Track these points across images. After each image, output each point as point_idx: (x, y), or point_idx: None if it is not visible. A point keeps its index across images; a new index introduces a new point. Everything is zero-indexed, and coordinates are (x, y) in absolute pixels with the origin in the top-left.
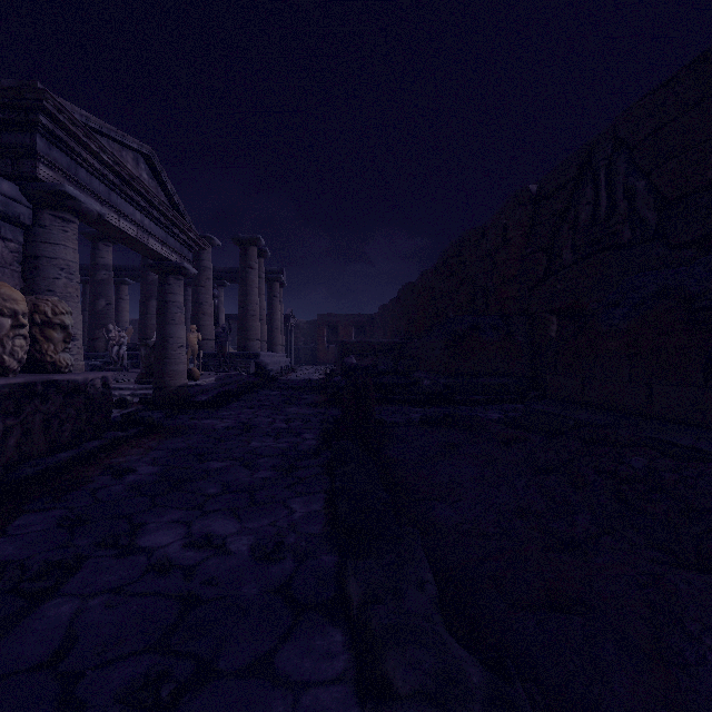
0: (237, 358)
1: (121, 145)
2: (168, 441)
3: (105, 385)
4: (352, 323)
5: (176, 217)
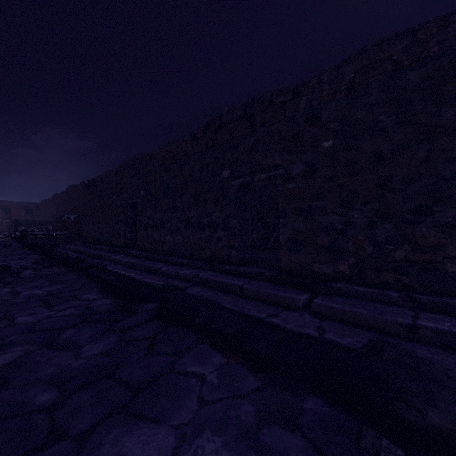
0: None
1: None
2: None
3: None
4: (22, 207)
5: None
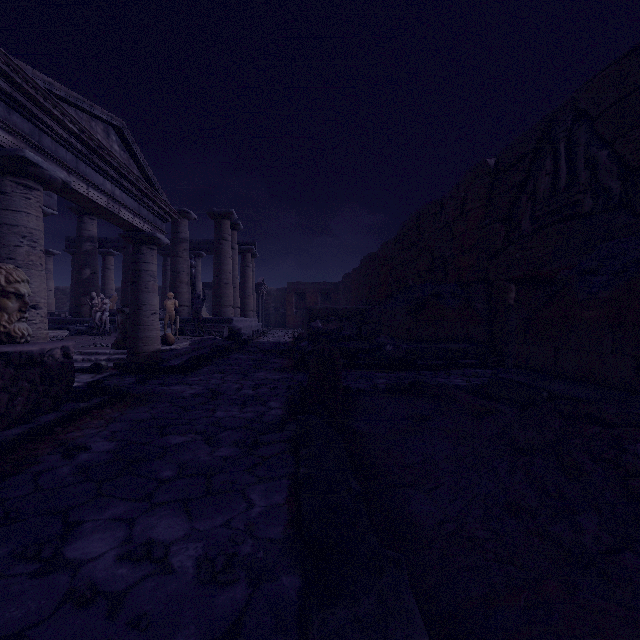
0: (212, 323)
1: (90, 115)
2: (132, 410)
3: (65, 355)
4: (318, 290)
5: (147, 188)
